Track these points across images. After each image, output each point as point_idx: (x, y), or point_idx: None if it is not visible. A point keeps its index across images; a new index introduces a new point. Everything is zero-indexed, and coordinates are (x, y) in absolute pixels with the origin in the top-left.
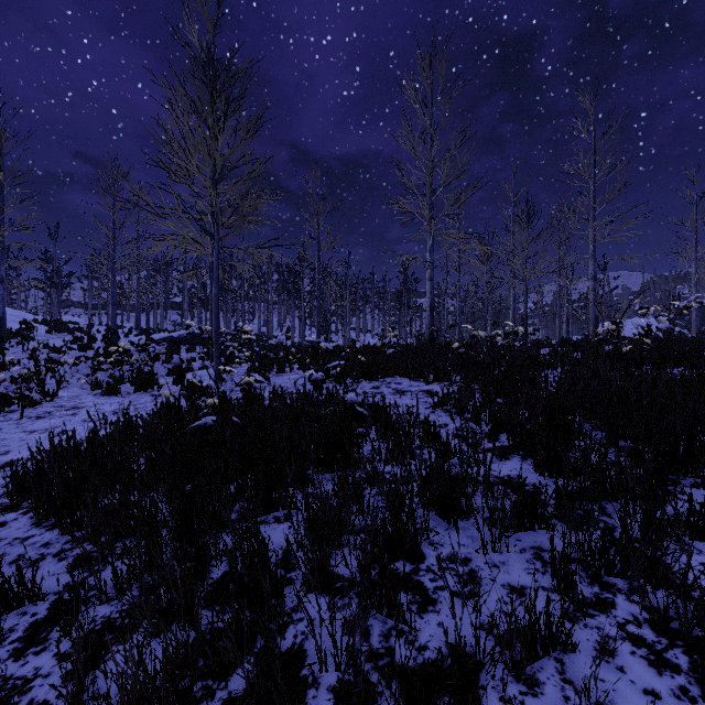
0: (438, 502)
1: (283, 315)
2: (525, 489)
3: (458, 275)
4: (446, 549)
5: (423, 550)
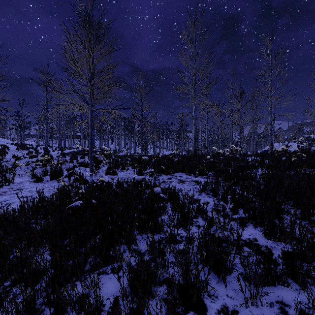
0: (211, 262)
1: (126, 141)
2: (261, 250)
3: (207, 123)
4: (220, 300)
5: (205, 301)
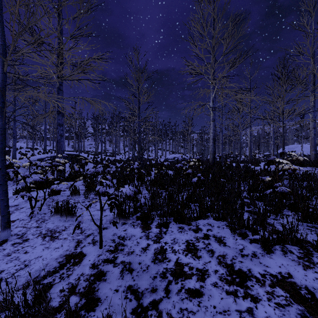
0: None
1: (126, 142)
2: None
3: (221, 120)
4: None
5: None
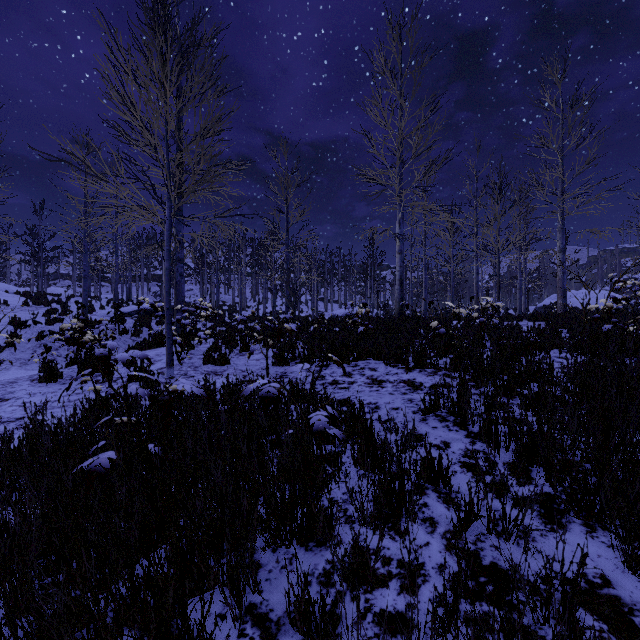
0: None
1: (256, 287)
2: (636, 626)
3: (424, 249)
4: None
5: None
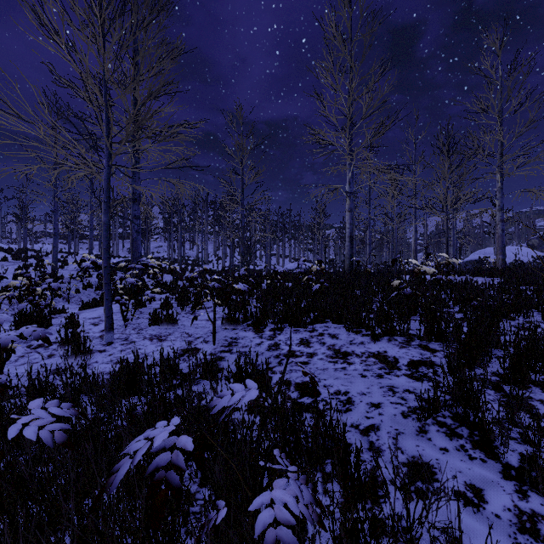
0: None
1: (217, 243)
2: None
3: (369, 209)
4: None
5: None
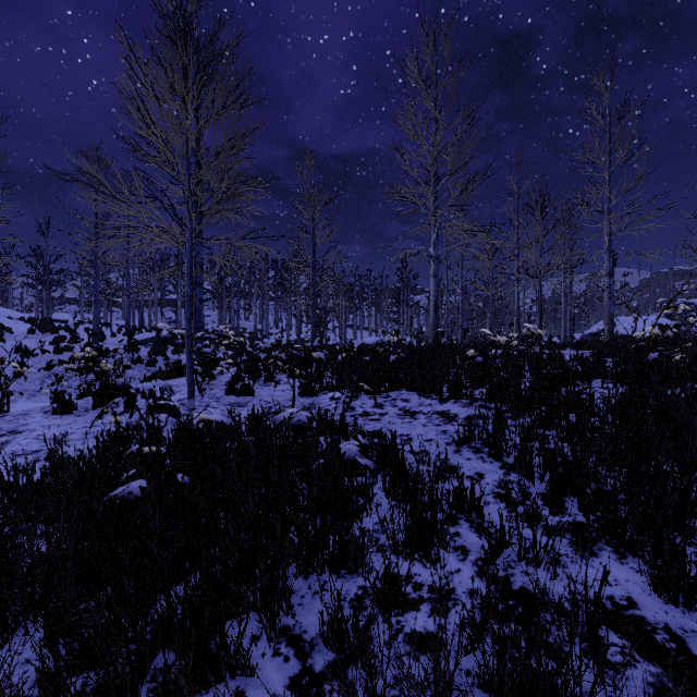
0: None
1: (279, 312)
2: (657, 642)
3: (461, 272)
4: None
5: None
